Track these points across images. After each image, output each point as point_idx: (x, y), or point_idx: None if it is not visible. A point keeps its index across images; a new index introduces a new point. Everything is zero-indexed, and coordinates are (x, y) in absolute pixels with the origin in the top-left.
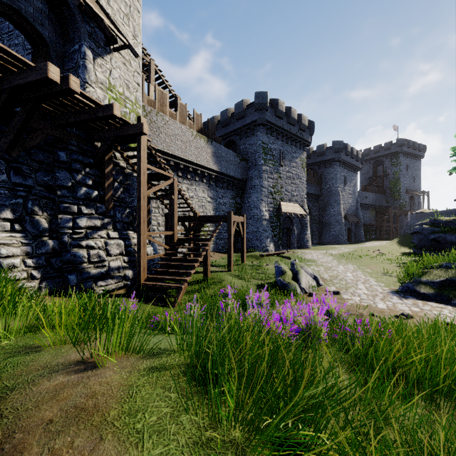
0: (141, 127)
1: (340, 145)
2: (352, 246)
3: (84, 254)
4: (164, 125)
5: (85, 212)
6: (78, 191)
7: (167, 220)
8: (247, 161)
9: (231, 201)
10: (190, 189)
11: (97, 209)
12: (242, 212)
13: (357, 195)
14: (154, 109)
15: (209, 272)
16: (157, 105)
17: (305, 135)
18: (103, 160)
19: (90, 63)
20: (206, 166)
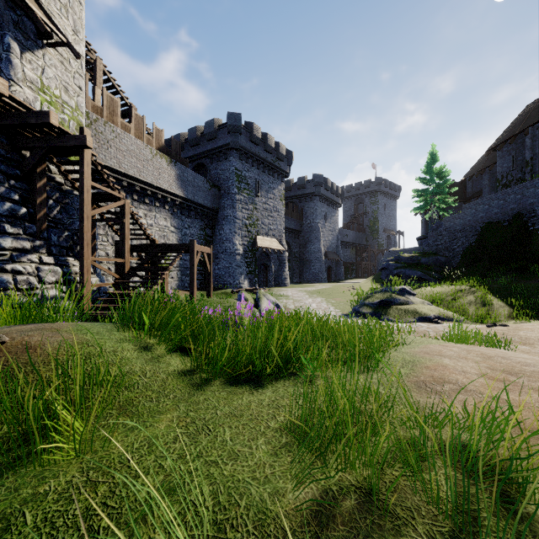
0: (84, 140)
1: (320, 179)
2: (330, 284)
3: (9, 280)
4: (114, 138)
5: (9, 231)
6: None
7: (118, 249)
8: (219, 188)
9: (200, 232)
10: (149, 216)
11: (26, 229)
12: (213, 246)
13: (337, 232)
14: (102, 118)
15: None
16: (105, 113)
17: (283, 165)
18: (34, 173)
19: (17, 57)
20: (168, 190)
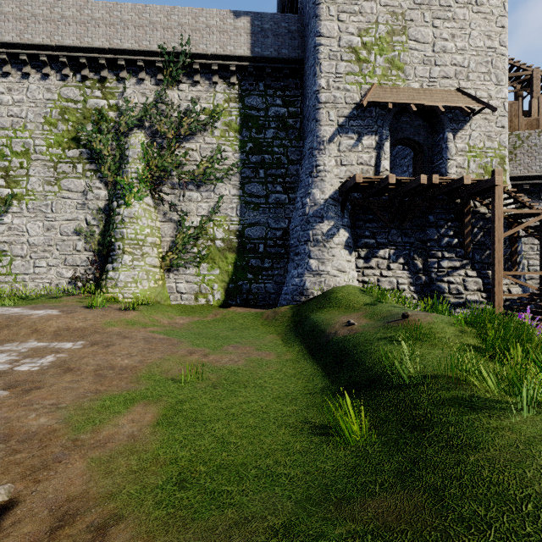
0: (493, 181)
1: None
2: None
3: (445, 287)
4: None
5: (446, 256)
6: (441, 241)
7: None
8: None
9: None
10: None
11: (457, 253)
12: None
13: None
14: (535, 130)
15: None
16: (541, 122)
17: None
18: (462, 213)
19: (451, 142)
20: None
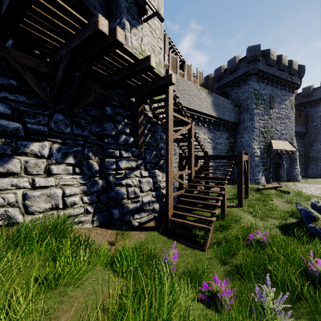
0: (170, 78)
1: None
2: None
3: (124, 192)
4: (176, 83)
5: (124, 156)
6: (119, 138)
7: (181, 159)
8: (239, 107)
9: (225, 141)
10: None
11: (133, 152)
12: (235, 150)
13: None
14: None
15: (225, 209)
16: (170, 68)
17: (294, 78)
18: (137, 112)
19: (128, 31)
20: (207, 113)
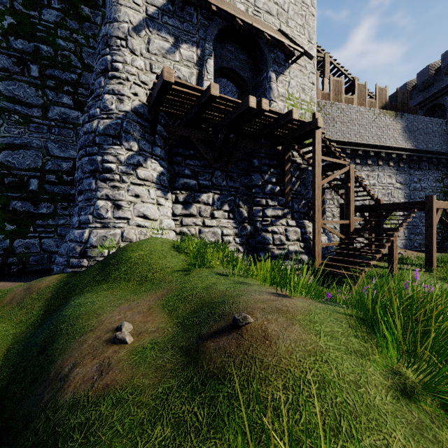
0: (315, 123)
1: None
2: None
3: (270, 237)
4: (339, 114)
5: (270, 204)
6: (265, 188)
7: (343, 210)
8: None
9: (434, 184)
10: (371, 176)
11: (279, 201)
12: None
13: None
14: (329, 101)
15: (395, 267)
16: (331, 97)
17: None
18: (283, 160)
19: (274, 83)
20: (393, 146)
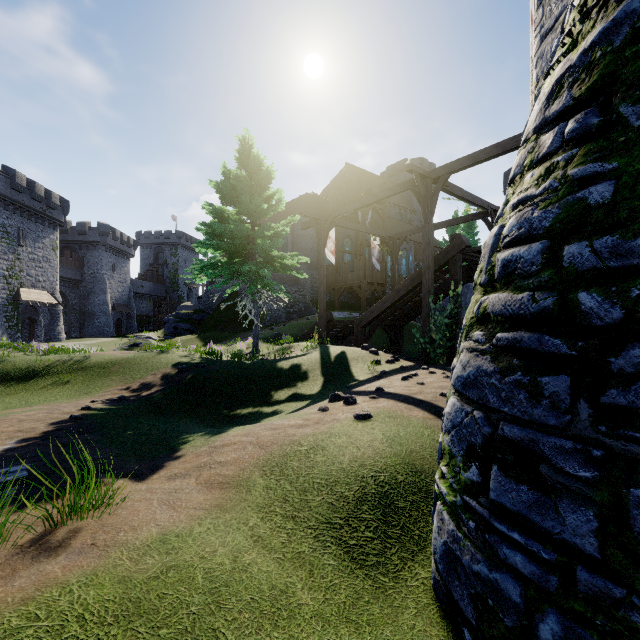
0: None
1: (106, 229)
2: (118, 337)
3: None
4: None
5: None
6: None
7: None
8: None
9: None
10: None
11: None
12: None
13: (130, 284)
14: None
15: None
16: None
17: (57, 213)
18: None
19: None
20: None
